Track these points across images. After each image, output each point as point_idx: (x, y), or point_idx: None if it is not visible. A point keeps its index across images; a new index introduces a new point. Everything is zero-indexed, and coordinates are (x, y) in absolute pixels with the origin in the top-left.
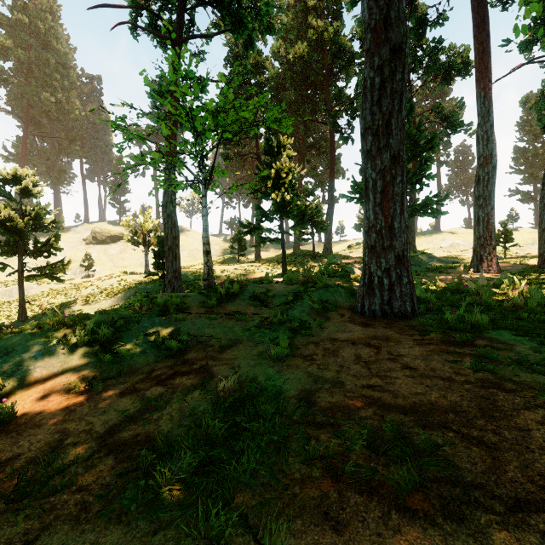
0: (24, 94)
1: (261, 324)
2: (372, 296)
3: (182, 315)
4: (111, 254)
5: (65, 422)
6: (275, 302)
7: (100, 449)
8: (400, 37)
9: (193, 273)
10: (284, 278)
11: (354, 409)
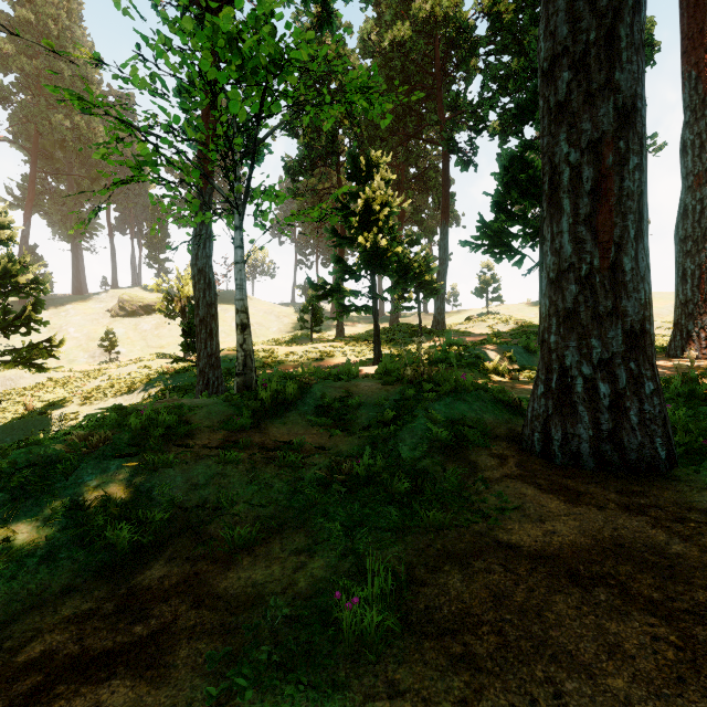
0: (31, 119)
1: (328, 477)
2: (570, 420)
3: (166, 456)
4: (144, 329)
5: None
6: (361, 420)
7: None
8: None
9: None
10: (378, 370)
11: None
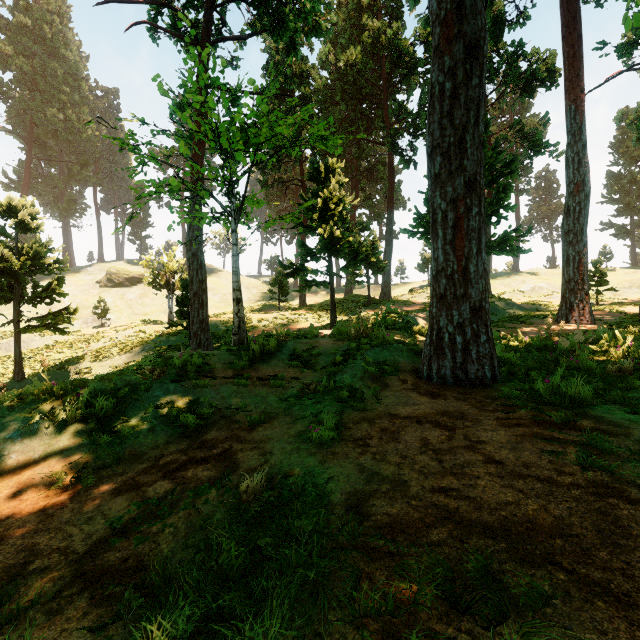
0: (27, 111)
1: (301, 392)
2: (441, 358)
3: (203, 381)
4: (130, 299)
5: (36, 534)
6: (320, 363)
7: (73, 580)
8: (477, 32)
9: (225, 323)
10: (333, 331)
11: (422, 527)
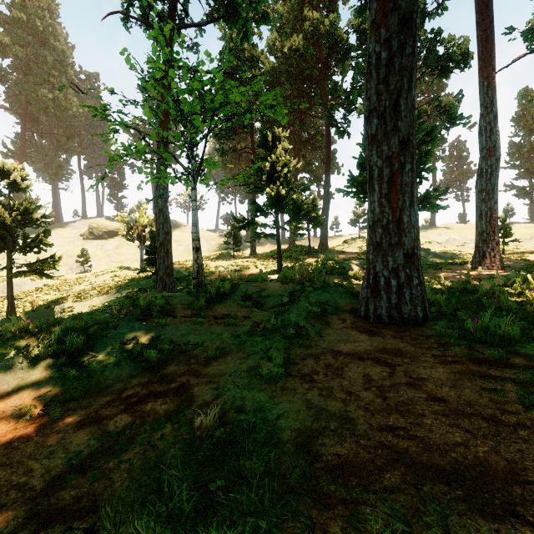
0: (22, 91)
1: (252, 330)
2: (378, 299)
3: (165, 320)
4: (108, 249)
5: None
6: (269, 303)
7: (26, 521)
8: (411, 6)
9: (187, 269)
10: (279, 276)
11: (374, 470)
